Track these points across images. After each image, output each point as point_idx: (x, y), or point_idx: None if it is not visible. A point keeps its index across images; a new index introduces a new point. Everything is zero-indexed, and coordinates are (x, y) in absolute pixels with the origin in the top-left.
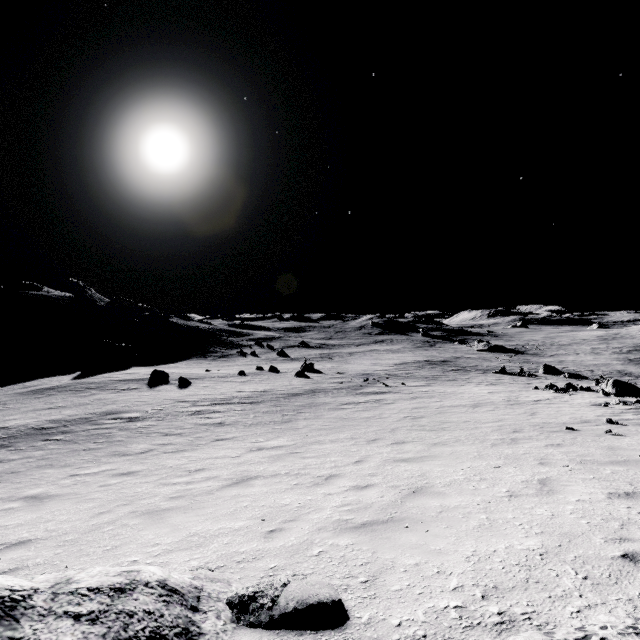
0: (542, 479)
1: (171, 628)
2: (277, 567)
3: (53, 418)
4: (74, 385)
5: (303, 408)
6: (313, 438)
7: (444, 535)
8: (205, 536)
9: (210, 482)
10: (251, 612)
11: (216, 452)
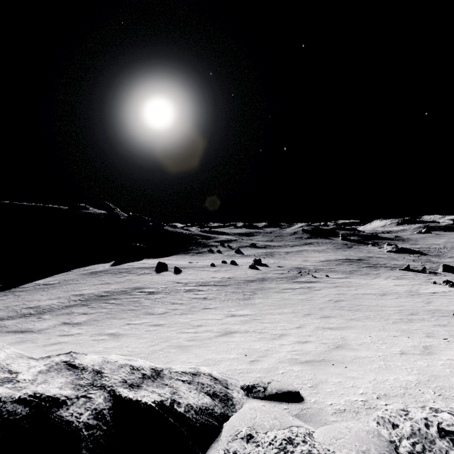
0: (426, 345)
1: (220, 392)
2: (261, 377)
3: (106, 290)
4: (112, 270)
5: (257, 290)
6: (266, 311)
7: (356, 370)
8: (215, 360)
9: (208, 333)
10: (254, 392)
11: (206, 316)
